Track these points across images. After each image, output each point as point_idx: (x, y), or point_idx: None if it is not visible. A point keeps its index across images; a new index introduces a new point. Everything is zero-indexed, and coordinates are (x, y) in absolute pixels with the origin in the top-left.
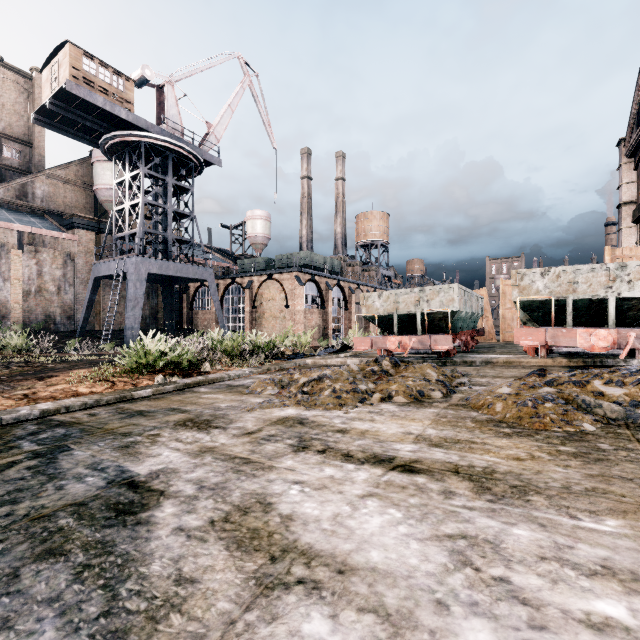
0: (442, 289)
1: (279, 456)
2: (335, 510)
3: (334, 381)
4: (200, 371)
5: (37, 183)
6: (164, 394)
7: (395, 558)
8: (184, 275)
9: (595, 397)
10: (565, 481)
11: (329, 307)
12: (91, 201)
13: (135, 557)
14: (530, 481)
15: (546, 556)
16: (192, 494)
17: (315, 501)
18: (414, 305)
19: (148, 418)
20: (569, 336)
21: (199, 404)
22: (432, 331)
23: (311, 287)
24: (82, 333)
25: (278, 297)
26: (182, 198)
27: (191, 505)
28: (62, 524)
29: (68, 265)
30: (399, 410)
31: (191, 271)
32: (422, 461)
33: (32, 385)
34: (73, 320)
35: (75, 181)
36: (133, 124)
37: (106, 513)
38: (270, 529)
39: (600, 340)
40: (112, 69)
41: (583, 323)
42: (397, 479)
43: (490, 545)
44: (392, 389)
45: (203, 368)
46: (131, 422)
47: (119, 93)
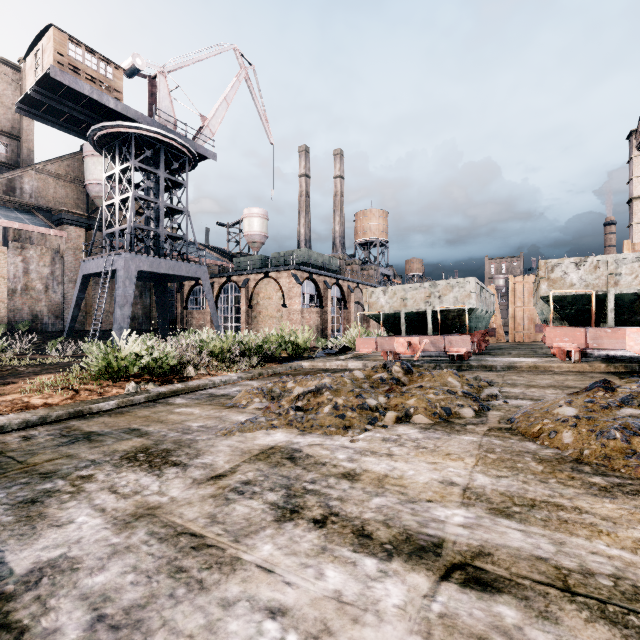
0: (456, 283)
1: (252, 532)
2: None
3: (335, 393)
4: (182, 376)
5: (25, 178)
6: (131, 407)
7: None
8: (176, 273)
9: None
10: None
11: (327, 306)
12: (82, 197)
13: None
14: None
15: None
16: None
17: None
18: (424, 302)
19: (92, 445)
20: (615, 337)
21: (166, 423)
22: (444, 331)
23: (309, 286)
24: (70, 333)
25: (275, 296)
26: (175, 193)
27: None
28: None
29: (56, 262)
30: (424, 437)
31: (184, 269)
32: (492, 554)
33: None
34: (62, 320)
35: (65, 176)
36: (123, 114)
37: None
38: None
39: None
40: (100, 56)
41: (623, 322)
42: (462, 609)
43: None
44: (409, 405)
45: (186, 373)
46: (67, 452)
47: (107, 81)
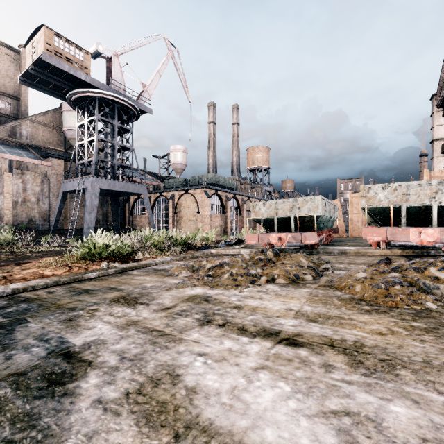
0: (309, 199)
1: (188, 329)
2: (233, 383)
3: (231, 267)
4: (135, 258)
5: (23, 126)
6: (107, 276)
7: (287, 437)
8: (126, 190)
9: (432, 281)
10: (424, 355)
11: (228, 213)
12: (61, 138)
13: (54, 432)
14: (395, 355)
15: (427, 437)
16: (114, 365)
17: (216, 373)
18: (289, 211)
19: (91, 295)
20: (404, 233)
21: (131, 284)
22: (302, 230)
23: (215, 199)
24: (54, 231)
25: (192, 206)
26: (124, 136)
27: (112, 376)
28: (0, 394)
29: (44, 183)
30: (281, 290)
31: (131, 187)
32: (303, 335)
33: (11, 269)
34: (48, 222)
35: (50, 124)
36: (90, 84)
37: (40, 383)
38: (176, 402)
39: (428, 236)
40: (75, 45)
41: (413, 224)
42: (283, 352)
43: (373, 423)
44: (275, 273)
45: (137, 256)
46: (78, 299)
47: (80, 62)
